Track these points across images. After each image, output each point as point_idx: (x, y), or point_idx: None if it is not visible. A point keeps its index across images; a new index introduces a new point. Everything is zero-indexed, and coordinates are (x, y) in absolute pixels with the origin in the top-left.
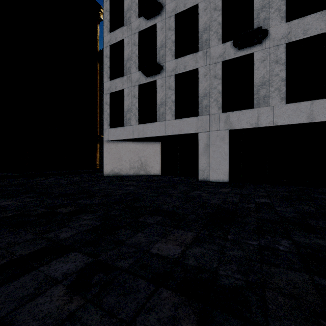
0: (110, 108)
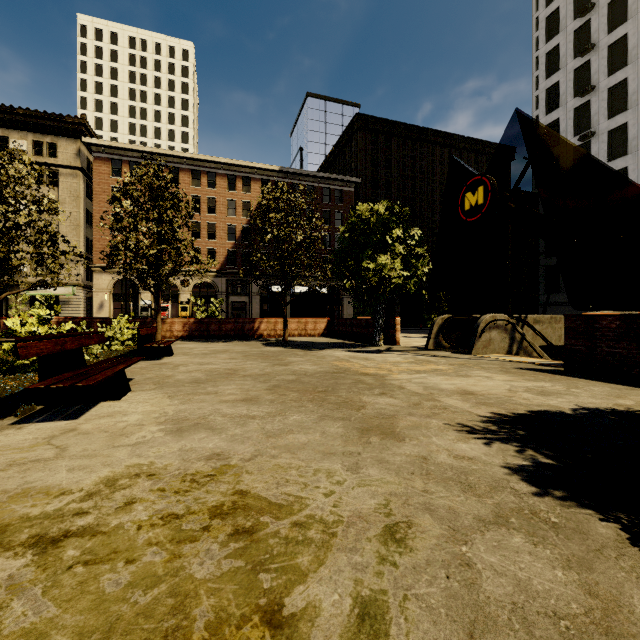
0: (545, 279)
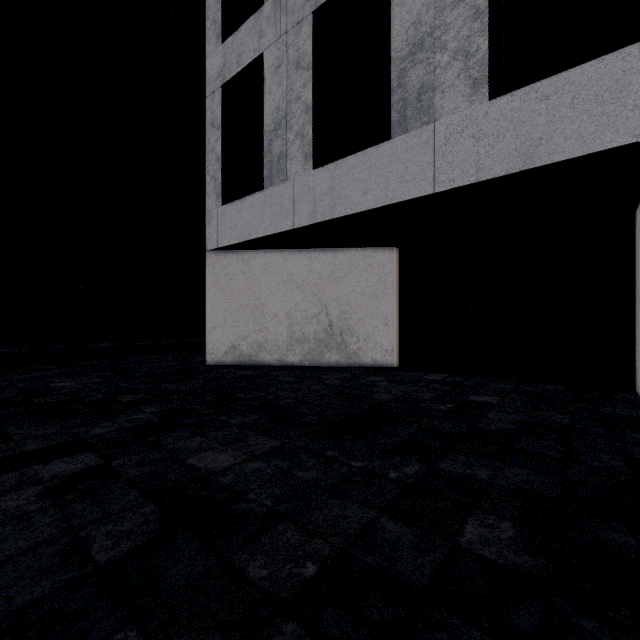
0: (223, 137)
